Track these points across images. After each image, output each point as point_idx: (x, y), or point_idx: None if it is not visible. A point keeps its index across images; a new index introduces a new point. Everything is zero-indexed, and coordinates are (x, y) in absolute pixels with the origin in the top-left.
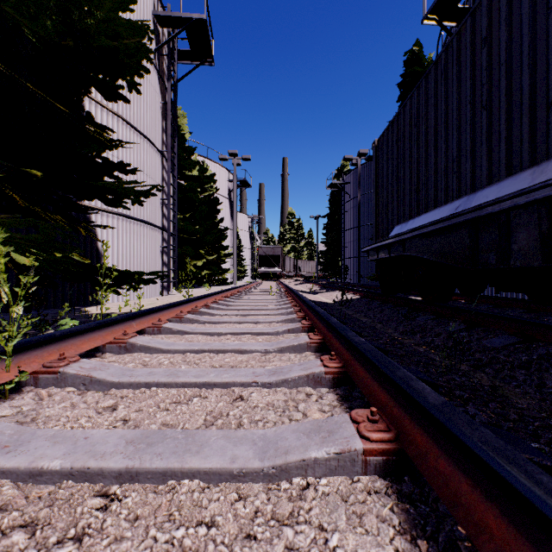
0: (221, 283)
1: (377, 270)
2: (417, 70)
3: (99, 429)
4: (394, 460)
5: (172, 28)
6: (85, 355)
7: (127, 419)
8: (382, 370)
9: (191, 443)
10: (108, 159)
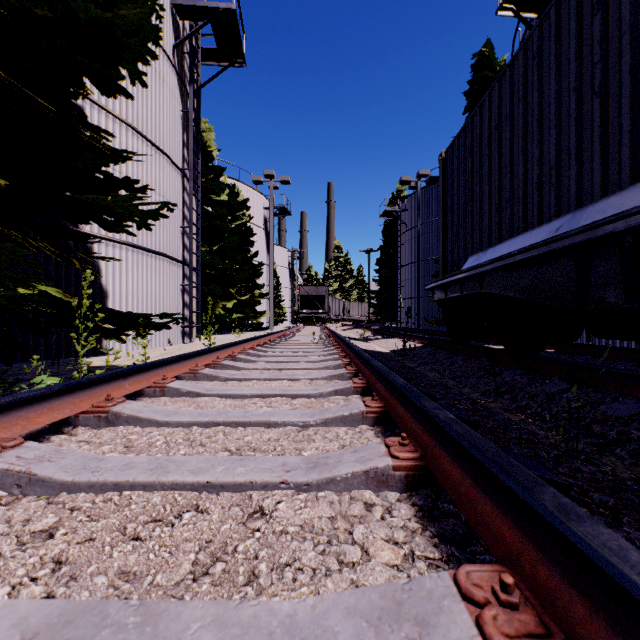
0: (255, 328)
1: (445, 312)
2: (487, 75)
3: None
4: None
5: (195, 20)
6: (48, 431)
7: (62, 560)
8: (506, 484)
9: None
10: (110, 173)
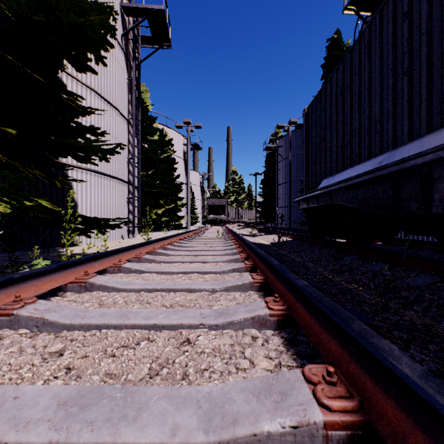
0: (177, 227)
1: (307, 217)
2: (337, 53)
3: (33, 386)
4: (360, 435)
5: (137, 17)
6: (48, 294)
7: (70, 367)
8: (334, 320)
9: (129, 406)
10: (80, 123)
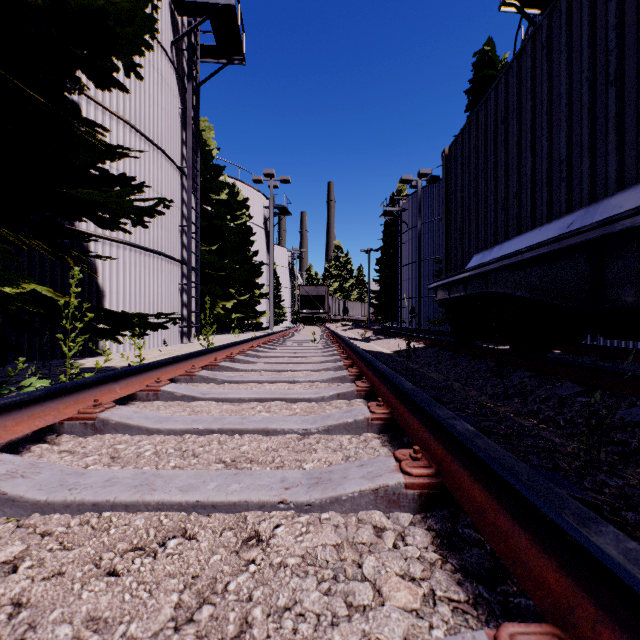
0: (255, 328)
1: (448, 312)
2: (488, 73)
3: None
4: None
5: (194, 16)
6: (29, 439)
7: (22, 602)
8: (549, 518)
9: None
10: (106, 170)
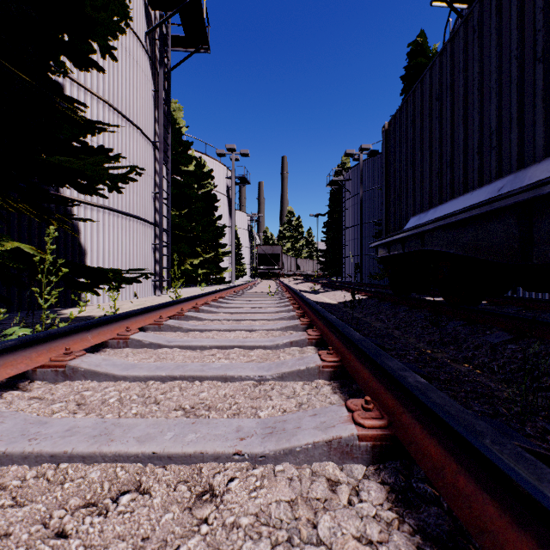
0: (219, 282)
1: (387, 268)
2: (421, 61)
3: None
4: None
5: (165, 10)
6: (3, 386)
7: None
8: (526, 491)
9: None
10: (86, 142)
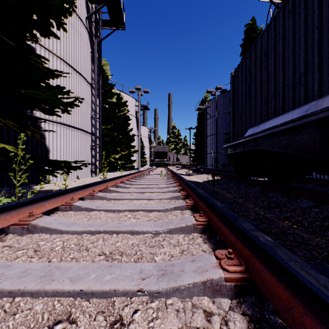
0: (130, 168)
1: (233, 160)
2: (252, 35)
3: None
4: None
5: (98, 4)
6: None
7: None
8: None
9: None
10: (49, 83)
